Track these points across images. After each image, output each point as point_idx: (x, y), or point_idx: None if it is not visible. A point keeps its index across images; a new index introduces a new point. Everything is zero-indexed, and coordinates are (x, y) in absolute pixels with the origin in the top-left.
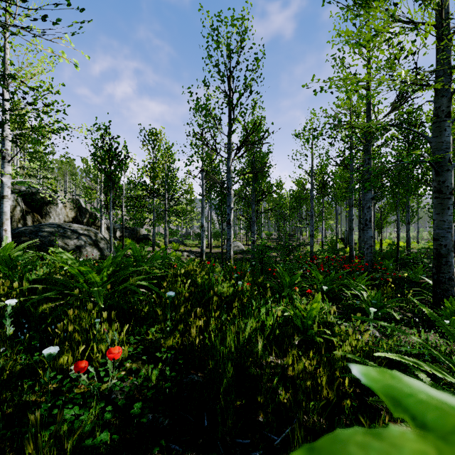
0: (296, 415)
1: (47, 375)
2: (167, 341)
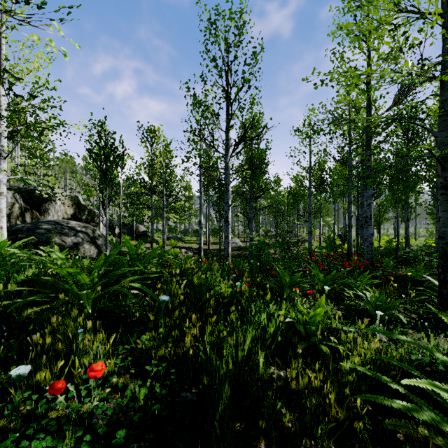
0: (302, 442)
1: (16, 399)
2: (159, 351)
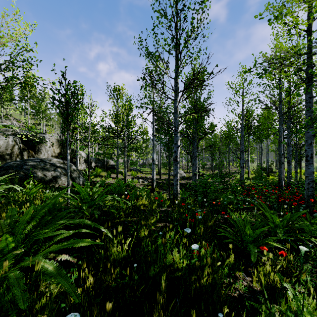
0: None
1: None
2: None
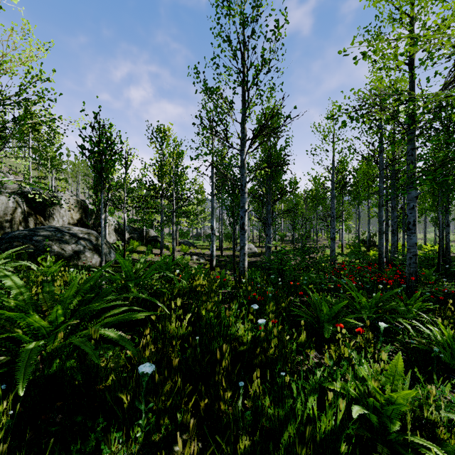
0: None
1: None
2: None
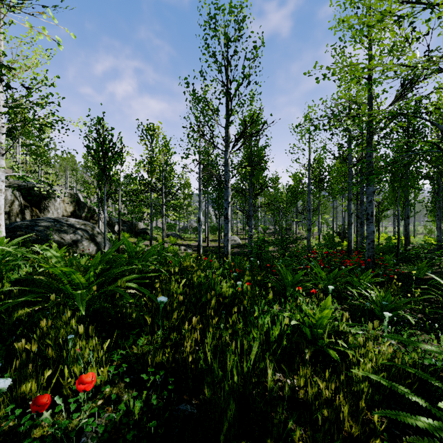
0: None
1: None
2: (156, 357)
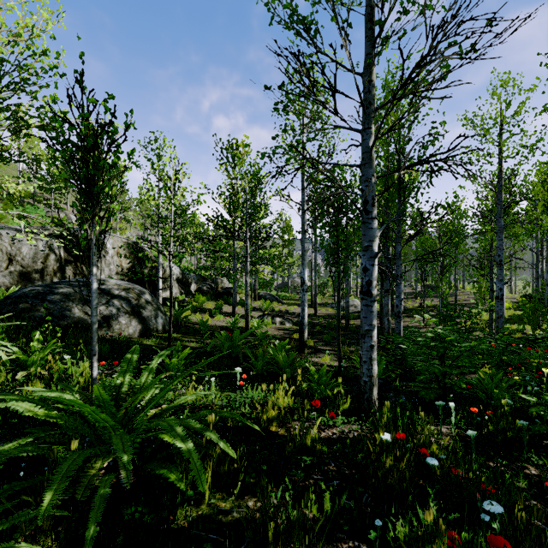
0: None
1: None
2: None
